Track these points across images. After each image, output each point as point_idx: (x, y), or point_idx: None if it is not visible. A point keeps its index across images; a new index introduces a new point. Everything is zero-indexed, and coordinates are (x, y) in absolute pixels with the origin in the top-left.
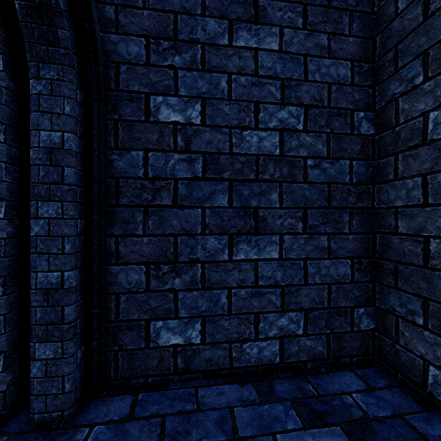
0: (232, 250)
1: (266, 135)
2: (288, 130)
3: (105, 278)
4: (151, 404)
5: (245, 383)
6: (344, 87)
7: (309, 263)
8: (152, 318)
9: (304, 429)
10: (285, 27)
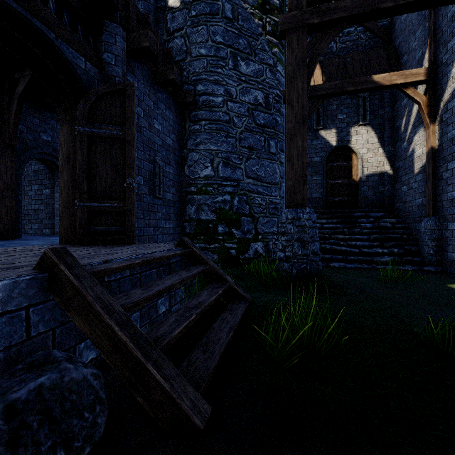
0: None
1: None
2: None
3: None
4: None
5: None
6: None
7: None
8: None
9: None
10: None
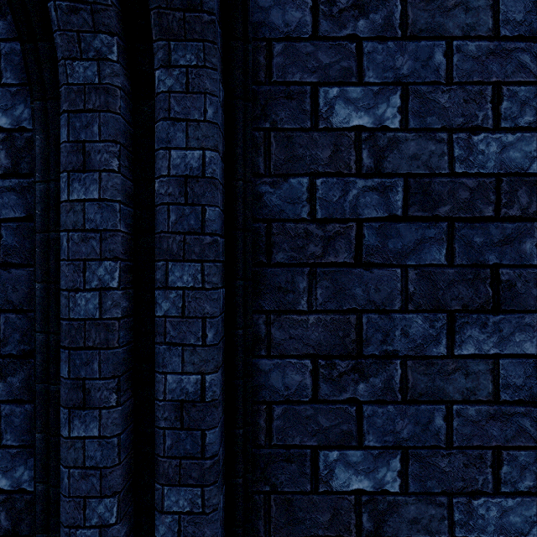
0: (453, 338)
1: (513, 139)
2: None
3: (251, 378)
4: None
5: None
6: None
7: None
8: (322, 444)
9: None
10: None
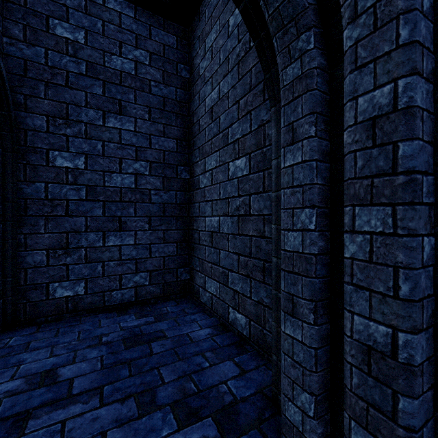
0: (105, 240)
1: (126, 176)
2: (140, 174)
3: (16, 259)
4: (50, 326)
5: (112, 312)
6: (173, 153)
7: (152, 246)
8: (51, 281)
9: (136, 320)
10: (138, 118)
